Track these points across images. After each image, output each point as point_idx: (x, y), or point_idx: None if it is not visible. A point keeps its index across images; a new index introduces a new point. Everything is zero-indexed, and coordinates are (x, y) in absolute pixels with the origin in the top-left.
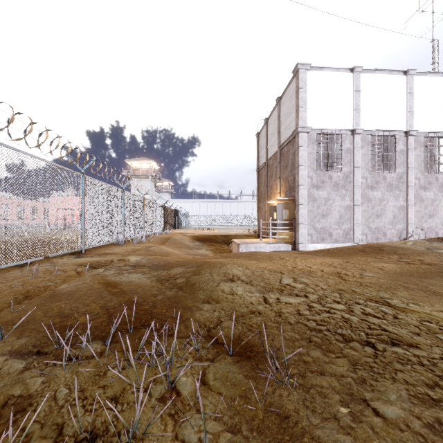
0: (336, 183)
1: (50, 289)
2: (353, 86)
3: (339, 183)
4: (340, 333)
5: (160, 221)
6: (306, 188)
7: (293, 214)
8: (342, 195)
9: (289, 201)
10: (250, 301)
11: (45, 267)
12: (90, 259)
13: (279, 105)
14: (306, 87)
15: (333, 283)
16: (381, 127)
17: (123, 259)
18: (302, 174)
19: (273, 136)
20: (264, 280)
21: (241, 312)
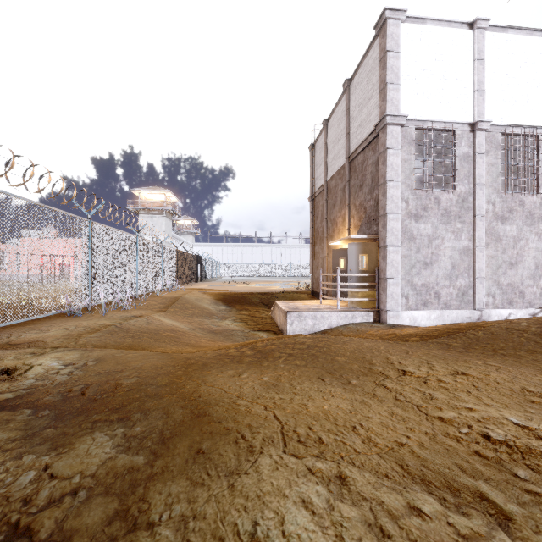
0: (447, 211)
1: None
2: (473, 51)
3: (451, 210)
4: None
5: (170, 271)
6: (398, 218)
7: (374, 261)
8: (455, 231)
9: (367, 240)
10: None
11: None
12: None
13: (348, 92)
14: (399, 50)
15: None
16: (516, 120)
17: (16, 368)
18: (391, 195)
19: (337, 142)
20: None
21: None
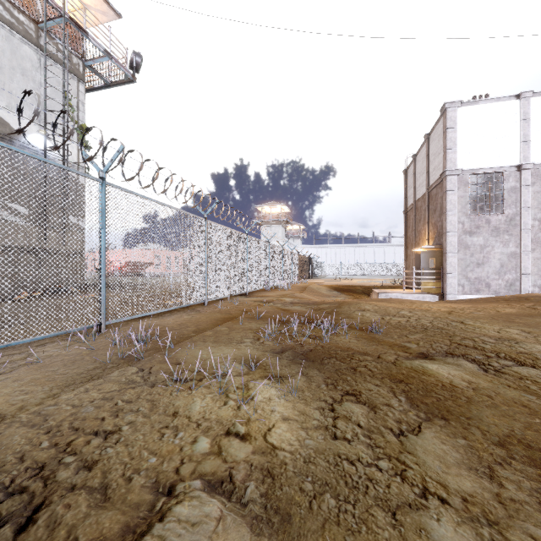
0: (496, 228)
1: (253, 310)
2: (520, 114)
3: (500, 227)
4: (414, 326)
5: (295, 270)
6: (455, 235)
7: (440, 263)
8: (504, 241)
9: (437, 248)
10: (373, 318)
11: (234, 301)
12: (256, 298)
13: (427, 143)
14: (456, 126)
15: (437, 314)
16: None
17: (280, 299)
18: (450, 220)
19: (422, 175)
20: (386, 311)
21: (366, 321)
